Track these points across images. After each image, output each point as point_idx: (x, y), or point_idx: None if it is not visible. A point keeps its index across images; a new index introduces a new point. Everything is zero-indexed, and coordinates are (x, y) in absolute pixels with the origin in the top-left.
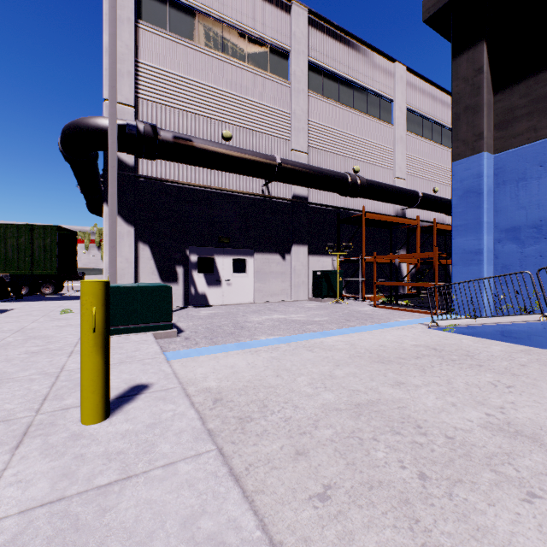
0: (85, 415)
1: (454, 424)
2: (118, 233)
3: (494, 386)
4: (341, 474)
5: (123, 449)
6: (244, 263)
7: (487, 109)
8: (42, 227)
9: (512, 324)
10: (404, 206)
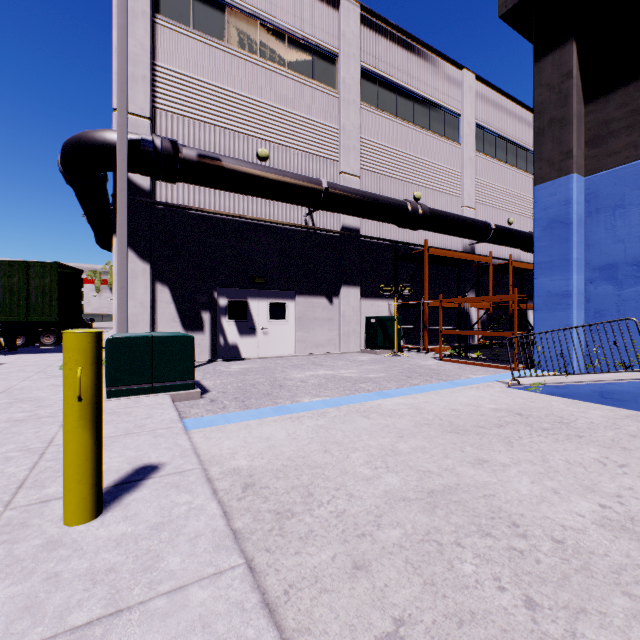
0: (67, 513)
1: (560, 520)
2: (131, 272)
3: (603, 465)
4: (417, 601)
5: (115, 564)
6: (284, 308)
7: (577, 122)
8: (39, 265)
9: (613, 383)
10: (474, 240)
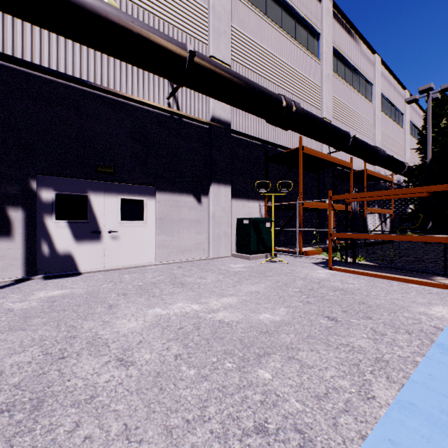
0: None
1: None
2: None
3: None
4: None
5: None
6: (141, 206)
7: None
8: None
9: None
10: (334, 148)
